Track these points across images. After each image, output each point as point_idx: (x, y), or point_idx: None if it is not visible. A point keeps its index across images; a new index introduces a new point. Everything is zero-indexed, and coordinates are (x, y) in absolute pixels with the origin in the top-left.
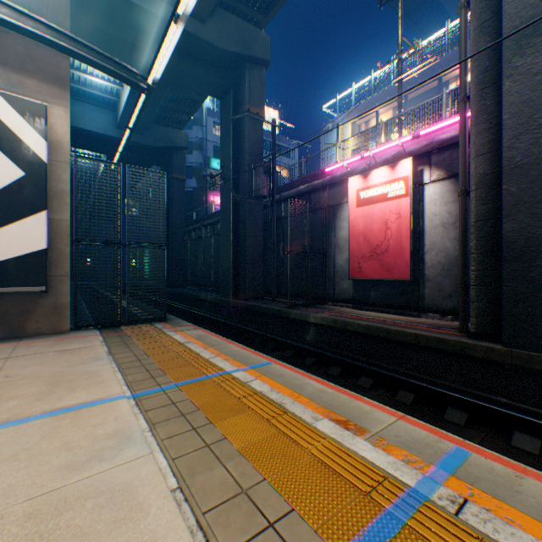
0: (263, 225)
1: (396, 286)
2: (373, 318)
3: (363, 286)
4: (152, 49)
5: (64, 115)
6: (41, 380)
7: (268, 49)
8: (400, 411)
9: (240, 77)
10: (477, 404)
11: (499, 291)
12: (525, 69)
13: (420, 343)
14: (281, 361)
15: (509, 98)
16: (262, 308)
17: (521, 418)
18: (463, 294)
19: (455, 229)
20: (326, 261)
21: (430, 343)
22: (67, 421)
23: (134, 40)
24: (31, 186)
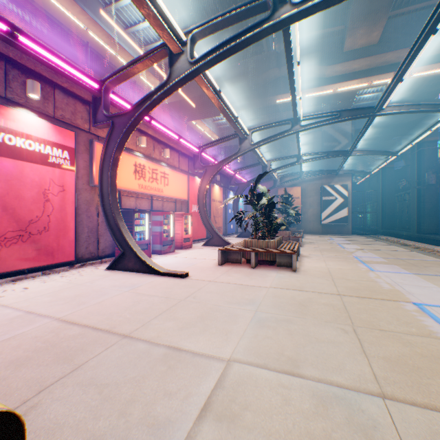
0: None
1: None
2: None
3: None
4: (372, 135)
5: (348, 183)
6: (353, 237)
7: None
8: None
9: (420, 125)
10: None
11: None
12: None
13: None
14: None
15: None
16: (427, 237)
17: None
18: None
19: None
20: None
21: None
22: (360, 238)
23: (364, 136)
24: (344, 202)
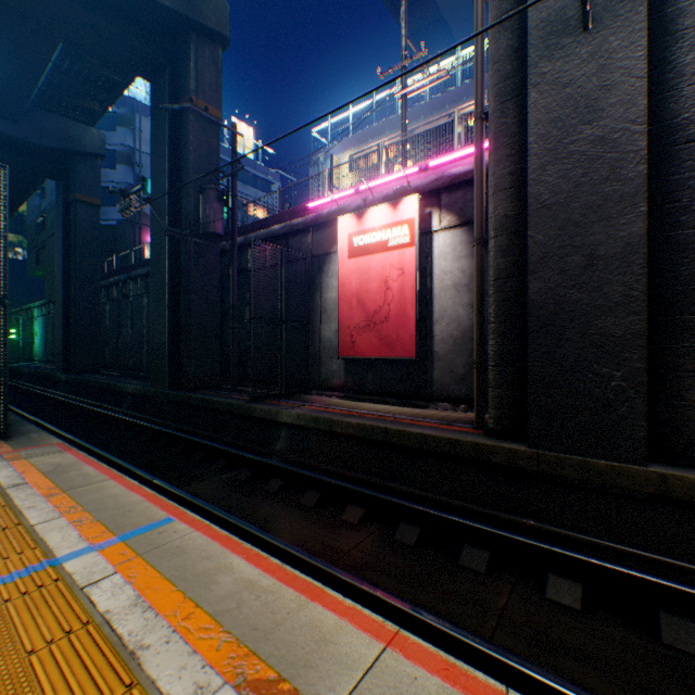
0: (222, 280)
1: (400, 367)
2: (370, 413)
3: (359, 368)
4: None
5: None
6: None
7: (228, 20)
8: (401, 560)
9: (183, 52)
10: (501, 536)
11: (523, 373)
12: (554, 77)
13: (428, 447)
14: (230, 489)
15: (535, 115)
16: (214, 403)
17: (555, 553)
18: (480, 377)
19: (469, 292)
20: (310, 333)
21: (441, 446)
22: None
23: None
24: None
